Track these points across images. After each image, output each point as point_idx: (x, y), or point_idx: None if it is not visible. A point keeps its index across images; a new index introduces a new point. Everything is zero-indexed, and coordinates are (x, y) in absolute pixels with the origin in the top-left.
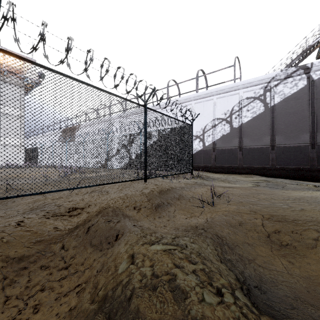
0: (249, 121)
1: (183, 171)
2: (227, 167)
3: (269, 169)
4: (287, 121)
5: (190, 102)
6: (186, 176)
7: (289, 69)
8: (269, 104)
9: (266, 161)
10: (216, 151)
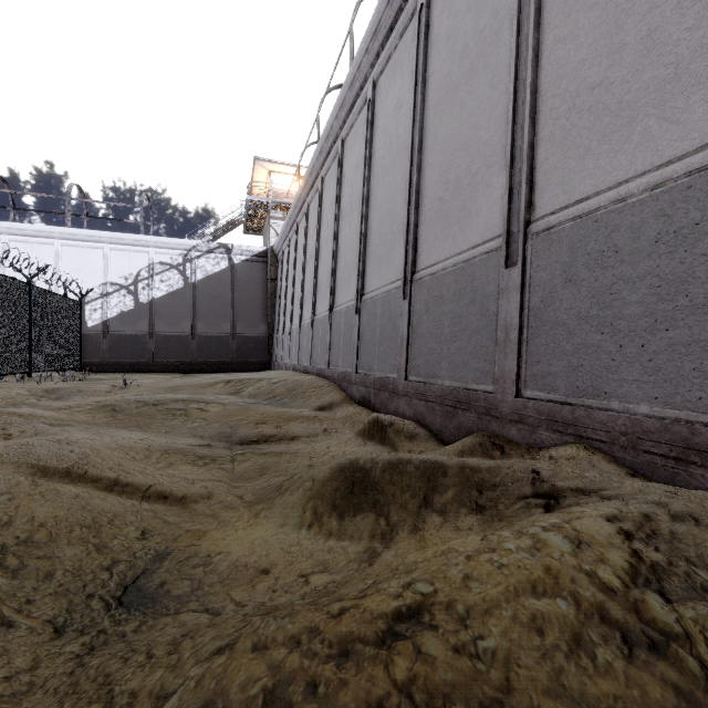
0: (164, 297)
1: (70, 366)
2: (130, 363)
3: (189, 364)
4: (210, 305)
5: (52, 241)
6: (65, 376)
7: (211, 243)
8: (190, 279)
9: (186, 354)
10: (110, 338)
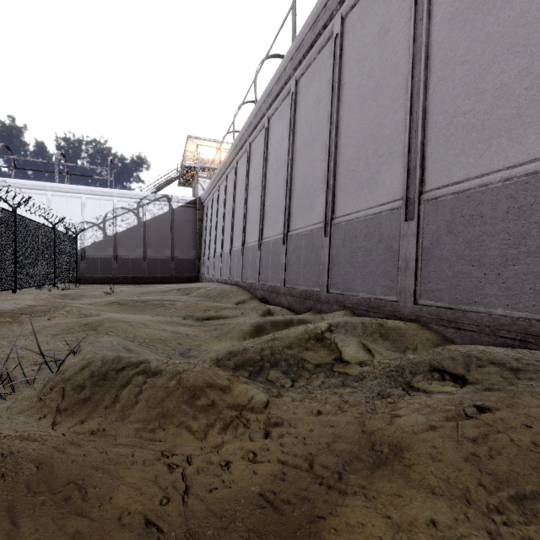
0: (124, 232)
1: (72, 280)
2: (101, 277)
3: (142, 278)
4: (156, 237)
5: (45, 192)
6: (64, 286)
7: (157, 194)
8: (142, 219)
9: (139, 271)
10: (87, 260)
